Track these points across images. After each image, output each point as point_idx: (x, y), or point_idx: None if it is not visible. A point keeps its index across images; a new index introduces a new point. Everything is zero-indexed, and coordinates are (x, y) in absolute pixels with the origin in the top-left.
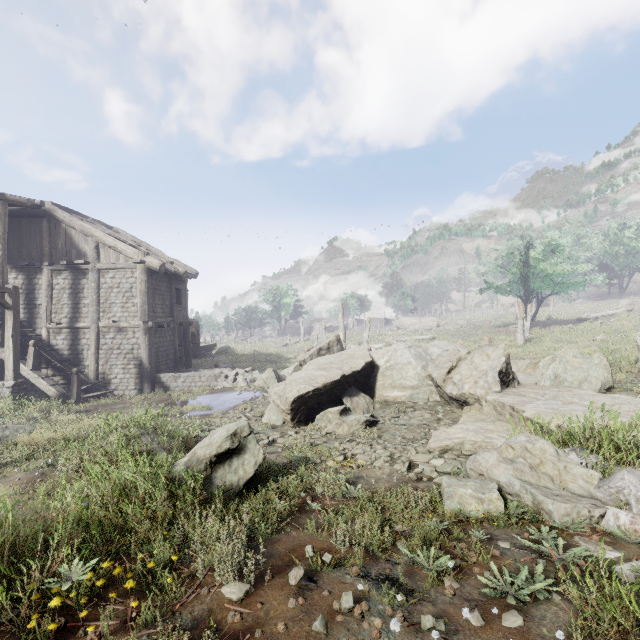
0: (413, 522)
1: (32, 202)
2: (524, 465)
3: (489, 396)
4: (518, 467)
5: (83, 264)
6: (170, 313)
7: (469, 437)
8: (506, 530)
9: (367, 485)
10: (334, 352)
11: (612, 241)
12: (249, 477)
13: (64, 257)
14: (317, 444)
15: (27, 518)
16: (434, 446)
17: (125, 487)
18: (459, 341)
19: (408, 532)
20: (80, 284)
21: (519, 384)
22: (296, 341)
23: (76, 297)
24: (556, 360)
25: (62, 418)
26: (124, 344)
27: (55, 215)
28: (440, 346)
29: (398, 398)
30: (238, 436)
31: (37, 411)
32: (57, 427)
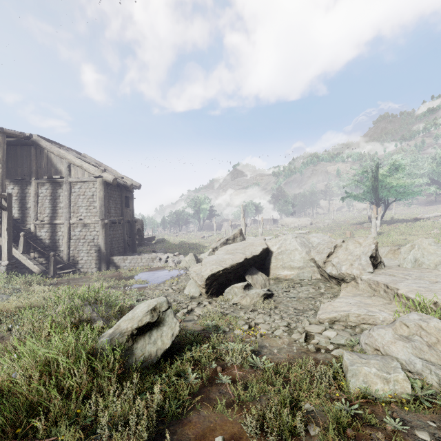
0: (320, 401)
1: (24, 135)
2: (422, 343)
3: (364, 276)
4: (416, 345)
5: (59, 178)
6: (121, 213)
7: (353, 310)
8: (418, 415)
9: (270, 355)
10: (238, 241)
11: (438, 163)
12: (166, 348)
13: (46, 174)
14: (226, 313)
15: None
16: (323, 317)
17: (50, 360)
18: (328, 234)
19: (316, 412)
20: (57, 193)
21: (385, 266)
22: (210, 234)
23: (54, 202)
24: (415, 247)
25: (37, 289)
26: (88, 235)
27: (40, 144)
28: (318, 237)
29: (288, 276)
30: (157, 311)
31: (21, 283)
32: (29, 296)
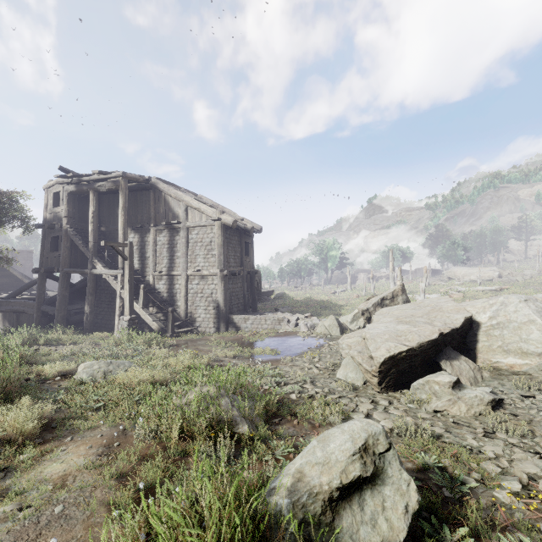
0: None
1: (143, 178)
2: None
3: None
4: None
5: (176, 224)
6: (240, 263)
7: None
8: None
9: None
10: (399, 302)
11: None
12: (399, 540)
13: (164, 219)
14: (437, 434)
15: (78, 536)
16: None
17: None
18: None
19: None
20: (174, 240)
21: None
22: (343, 289)
23: (172, 251)
24: None
25: (157, 352)
26: (205, 289)
27: (158, 187)
28: None
29: (516, 367)
30: (370, 451)
31: (142, 343)
32: (151, 364)
